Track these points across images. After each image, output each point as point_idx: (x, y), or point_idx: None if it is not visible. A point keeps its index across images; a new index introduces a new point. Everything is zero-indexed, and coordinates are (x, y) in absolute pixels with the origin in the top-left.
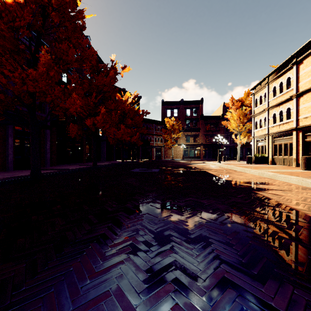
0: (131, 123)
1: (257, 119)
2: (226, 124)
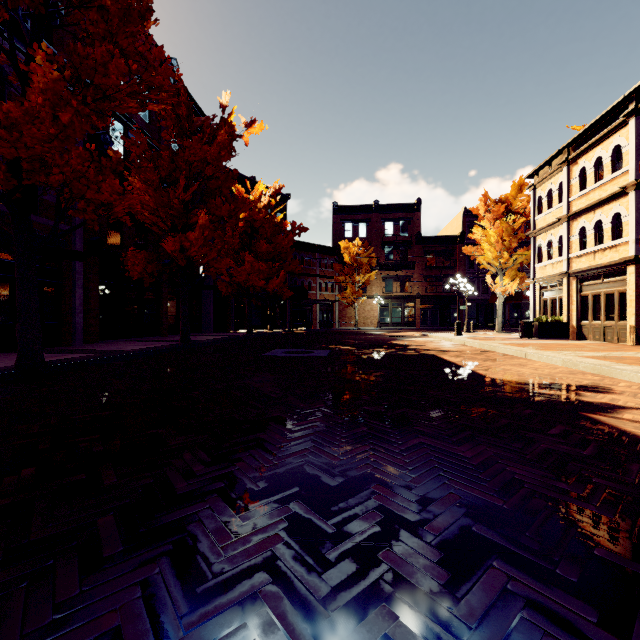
0: (268, 250)
1: (541, 240)
2: (473, 253)
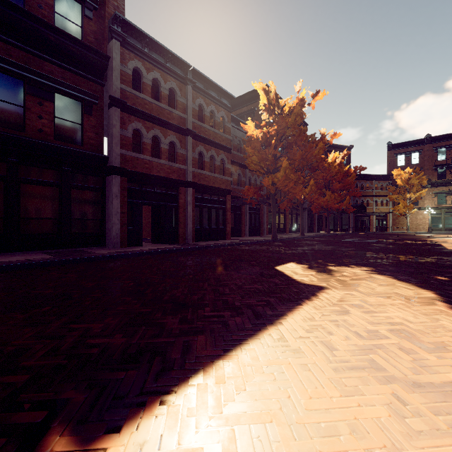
0: (340, 188)
1: None
2: None
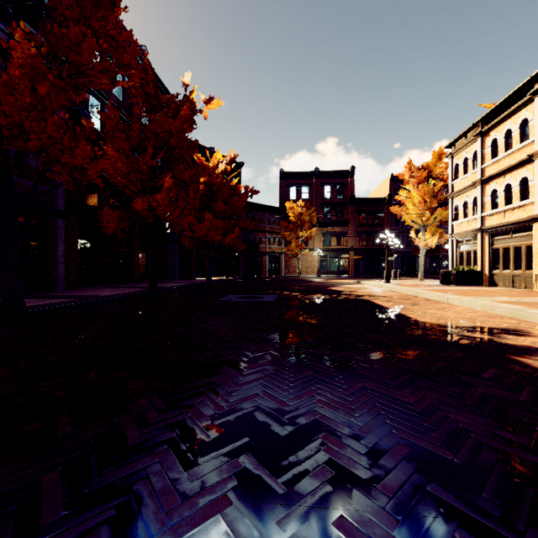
0: (225, 209)
1: (458, 201)
2: (399, 212)
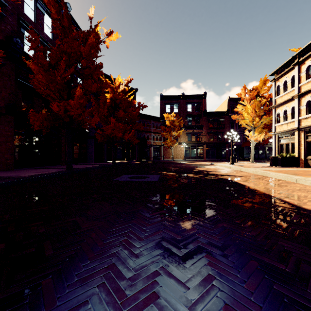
0: (124, 116)
1: (279, 110)
2: (237, 118)
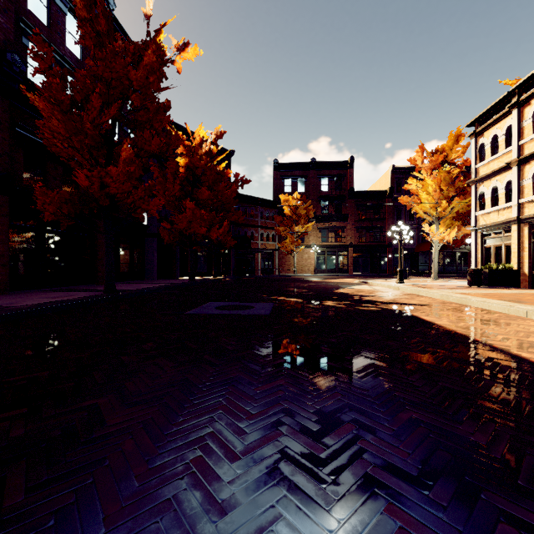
0: (210, 197)
1: (484, 187)
2: (409, 203)
